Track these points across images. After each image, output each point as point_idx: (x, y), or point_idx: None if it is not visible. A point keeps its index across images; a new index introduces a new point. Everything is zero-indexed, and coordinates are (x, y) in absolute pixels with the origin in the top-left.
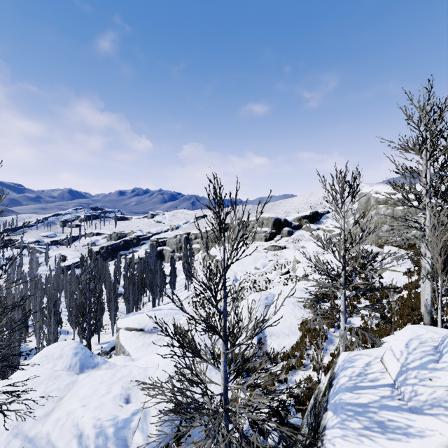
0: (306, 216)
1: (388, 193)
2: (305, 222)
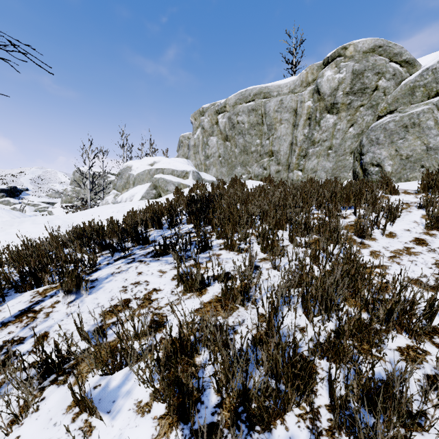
0: (4, 190)
1: (96, 171)
2: (3, 195)
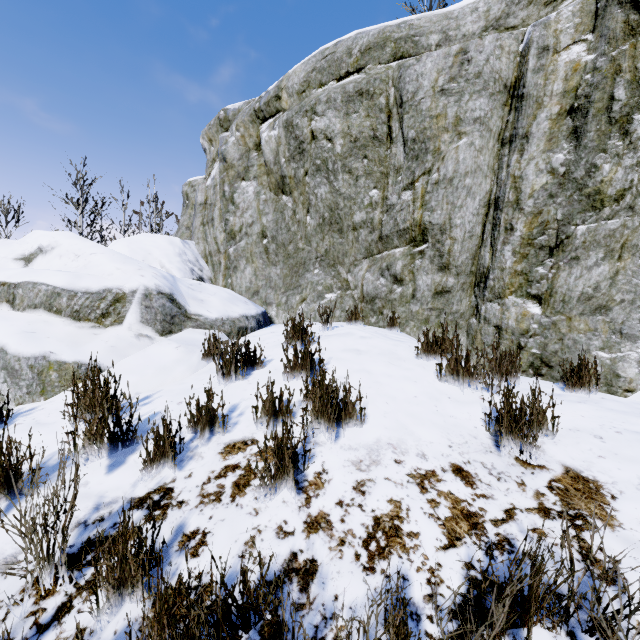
0: None
1: None
2: None
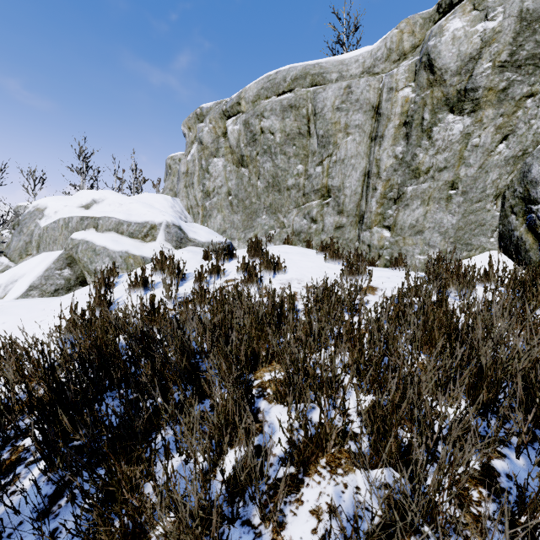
0: None
1: None
2: None
